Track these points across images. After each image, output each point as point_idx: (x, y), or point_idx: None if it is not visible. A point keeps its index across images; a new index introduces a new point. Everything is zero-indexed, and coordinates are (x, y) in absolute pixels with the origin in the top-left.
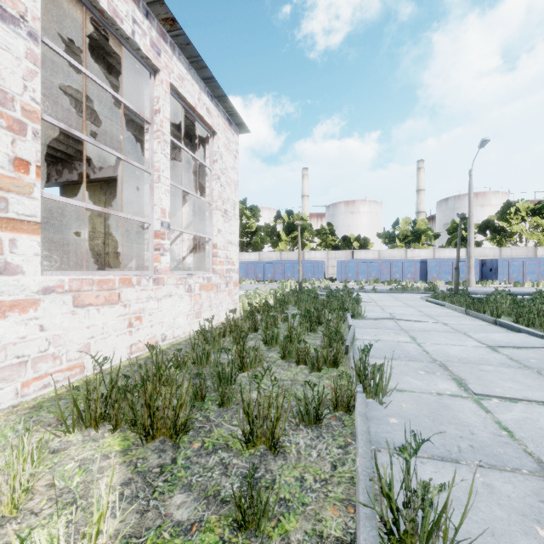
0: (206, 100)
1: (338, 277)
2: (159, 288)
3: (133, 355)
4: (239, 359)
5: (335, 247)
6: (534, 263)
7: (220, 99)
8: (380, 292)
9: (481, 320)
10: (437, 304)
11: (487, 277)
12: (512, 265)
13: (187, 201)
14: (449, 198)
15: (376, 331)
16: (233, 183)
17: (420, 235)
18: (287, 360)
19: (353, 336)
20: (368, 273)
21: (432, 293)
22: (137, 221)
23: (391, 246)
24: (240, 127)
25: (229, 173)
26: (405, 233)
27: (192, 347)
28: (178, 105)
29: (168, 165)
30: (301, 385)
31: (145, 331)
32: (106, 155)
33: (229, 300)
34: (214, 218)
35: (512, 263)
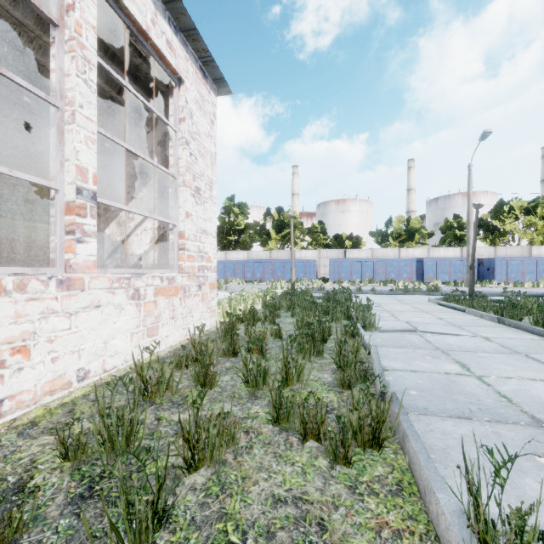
0: (165, 29)
1: (331, 277)
2: (72, 295)
3: (4, 418)
4: (185, 448)
5: (326, 246)
6: (532, 263)
7: (188, 34)
8: (379, 294)
9: (526, 332)
10: (453, 309)
11: (484, 277)
12: (511, 264)
13: (150, 179)
14: (439, 198)
15: (403, 351)
16: (209, 155)
17: (413, 233)
18: (283, 426)
19: (381, 367)
20: (362, 272)
21: (436, 295)
22: None
23: (384, 245)
24: (218, 85)
25: (202, 141)
26: (399, 231)
27: (99, 412)
28: (121, 25)
29: (93, 99)
30: (318, 524)
31: (39, 369)
32: (48, 121)
33: (202, 307)
34: (180, 196)
35: (511, 263)
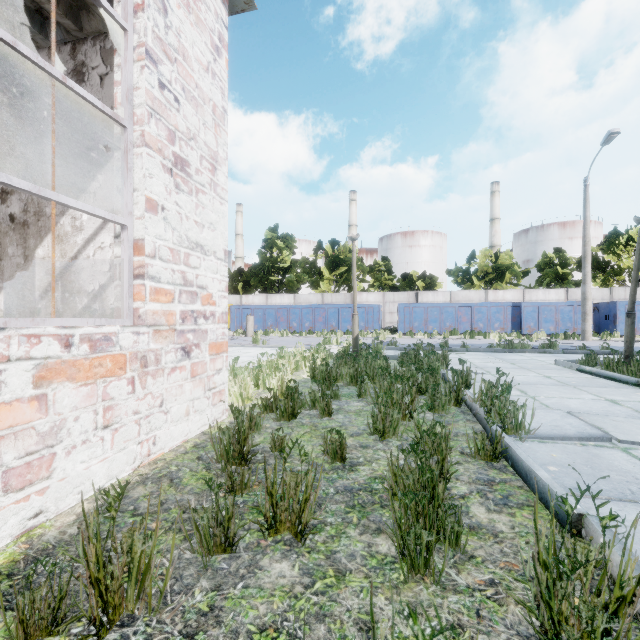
0: None
1: (400, 327)
2: None
3: None
4: None
5: (393, 288)
6: None
7: None
8: (474, 351)
9: None
10: (610, 379)
11: (601, 327)
12: (638, 311)
13: (109, 157)
14: (529, 229)
15: None
16: (209, 105)
17: (503, 272)
18: None
19: None
20: (441, 321)
21: (555, 353)
22: (7, 208)
23: (465, 287)
24: None
25: (193, 73)
26: (486, 269)
27: None
28: None
29: None
30: None
31: None
32: None
33: (193, 390)
34: (137, 167)
35: (638, 308)
